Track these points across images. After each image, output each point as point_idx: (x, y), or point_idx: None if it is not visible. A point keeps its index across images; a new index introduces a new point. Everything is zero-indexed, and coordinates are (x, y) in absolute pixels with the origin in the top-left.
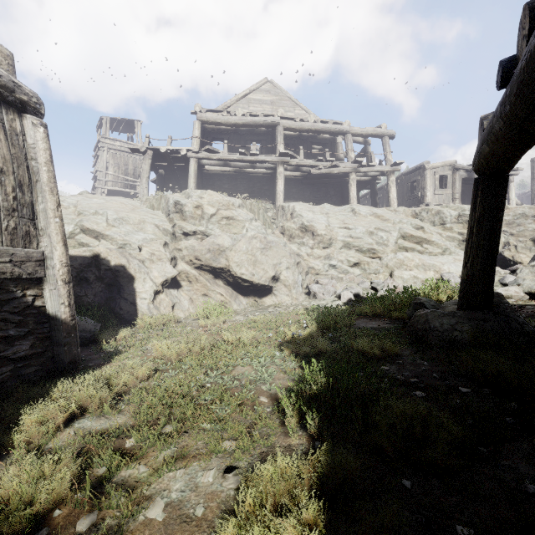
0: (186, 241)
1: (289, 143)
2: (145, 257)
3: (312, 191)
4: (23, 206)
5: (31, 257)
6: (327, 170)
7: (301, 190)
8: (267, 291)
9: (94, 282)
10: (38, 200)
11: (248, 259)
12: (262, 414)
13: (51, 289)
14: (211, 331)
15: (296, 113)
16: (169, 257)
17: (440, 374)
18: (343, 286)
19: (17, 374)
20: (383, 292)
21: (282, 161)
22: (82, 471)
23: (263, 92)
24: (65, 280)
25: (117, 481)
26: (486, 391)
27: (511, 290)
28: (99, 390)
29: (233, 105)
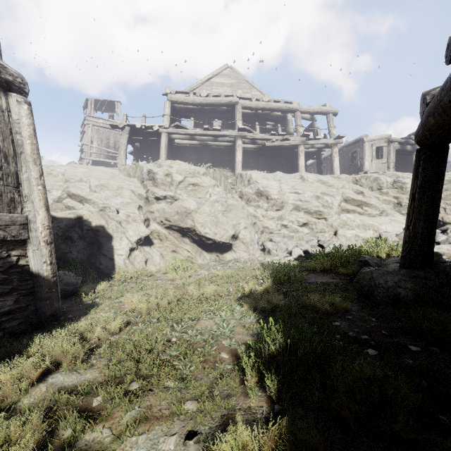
0: (158, 204)
1: (246, 120)
2: (121, 219)
3: (266, 160)
4: (8, 175)
5: (15, 221)
6: (279, 142)
7: (257, 160)
8: (227, 248)
9: (77, 241)
10: (23, 169)
11: (211, 220)
12: (222, 371)
13: (34, 250)
14: (178, 284)
15: (252, 94)
16: (142, 218)
17: (388, 331)
18: (294, 243)
19: (1, 327)
20: (329, 249)
21: (240, 135)
22: (48, 434)
23: (224, 76)
24: (47, 241)
25: (81, 446)
26: (436, 350)
27: (443, 248)
28: (73, 346)
29: (198, 88)
